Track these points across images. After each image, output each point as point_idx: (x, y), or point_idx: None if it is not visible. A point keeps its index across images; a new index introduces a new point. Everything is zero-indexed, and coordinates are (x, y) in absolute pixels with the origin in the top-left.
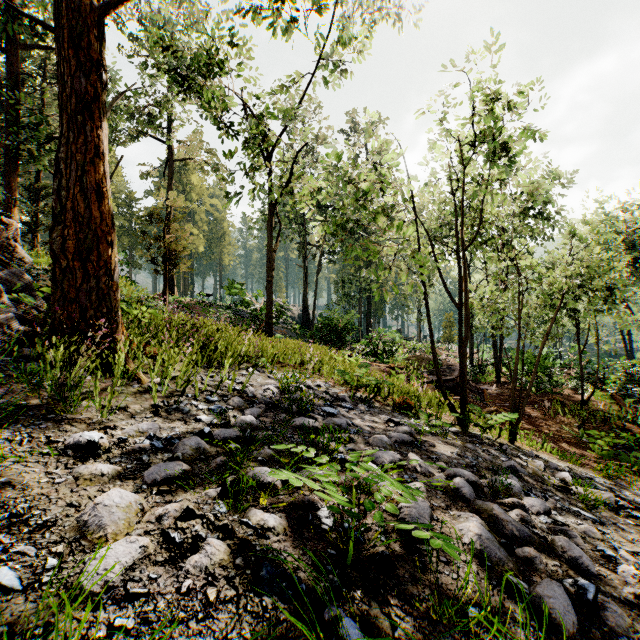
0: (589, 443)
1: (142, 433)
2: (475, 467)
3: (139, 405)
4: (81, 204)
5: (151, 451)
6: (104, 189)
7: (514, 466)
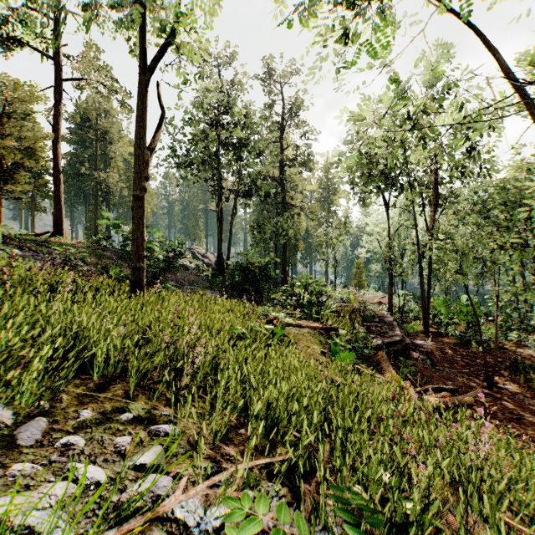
0: None
1: None
2: None
3: None
4: None
5: None
6: None
7: None
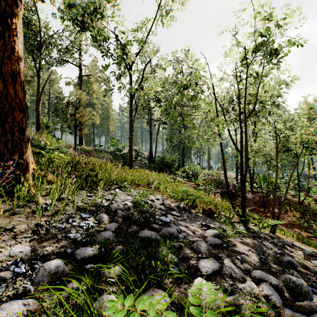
0: (308, 228)
1: (12, 257)
2: (267, 264)
3: (26, 225)
4: (1, 84)
5: (11, 279)
6: (18, 75)
7: (291, 261)
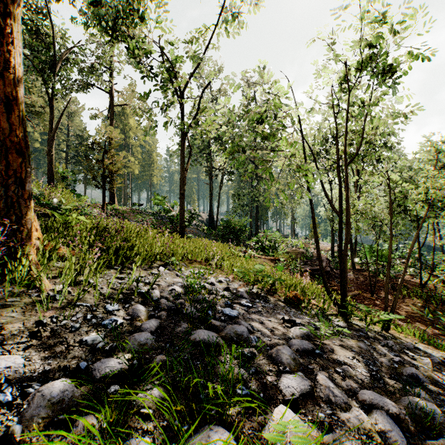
0: (435, 322)
1: None
2: (381, 380)
3: (21, 323)
4: None
5: None
6: (15, 102)
7: (416, 374)
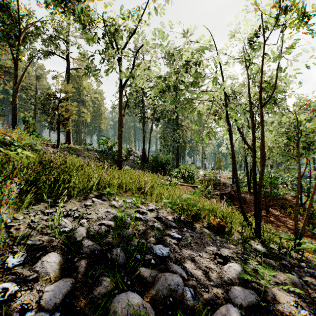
0: None
1: None
2: None
3: None
4: None
5: None
6: None
7: None
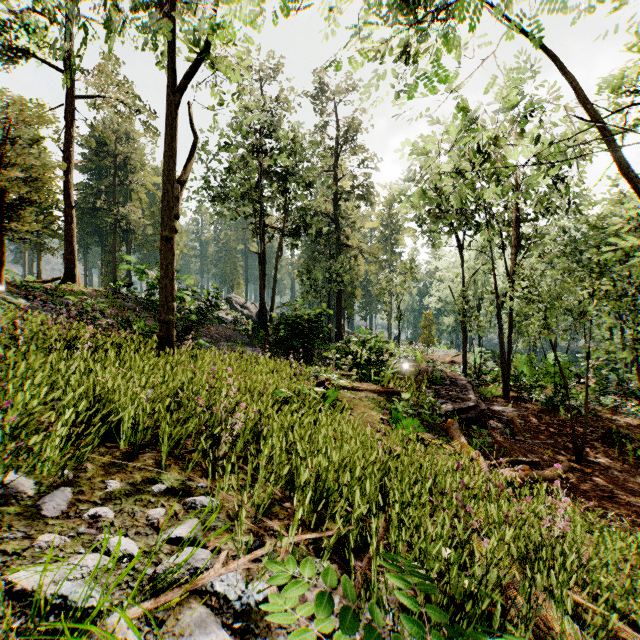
0: None
1: None
2: None
3: None
4: None
5: None
6: None
7: None
